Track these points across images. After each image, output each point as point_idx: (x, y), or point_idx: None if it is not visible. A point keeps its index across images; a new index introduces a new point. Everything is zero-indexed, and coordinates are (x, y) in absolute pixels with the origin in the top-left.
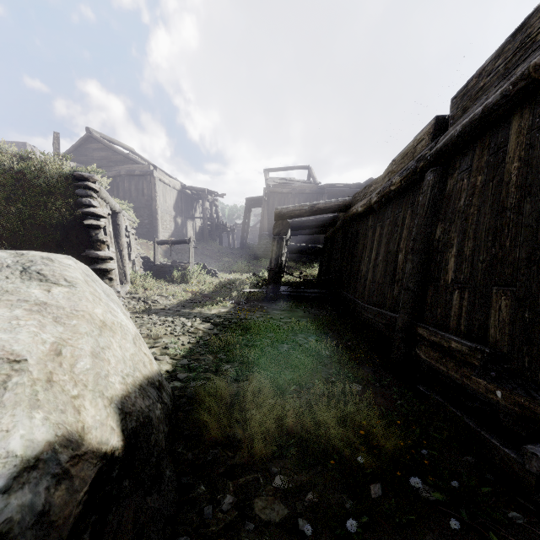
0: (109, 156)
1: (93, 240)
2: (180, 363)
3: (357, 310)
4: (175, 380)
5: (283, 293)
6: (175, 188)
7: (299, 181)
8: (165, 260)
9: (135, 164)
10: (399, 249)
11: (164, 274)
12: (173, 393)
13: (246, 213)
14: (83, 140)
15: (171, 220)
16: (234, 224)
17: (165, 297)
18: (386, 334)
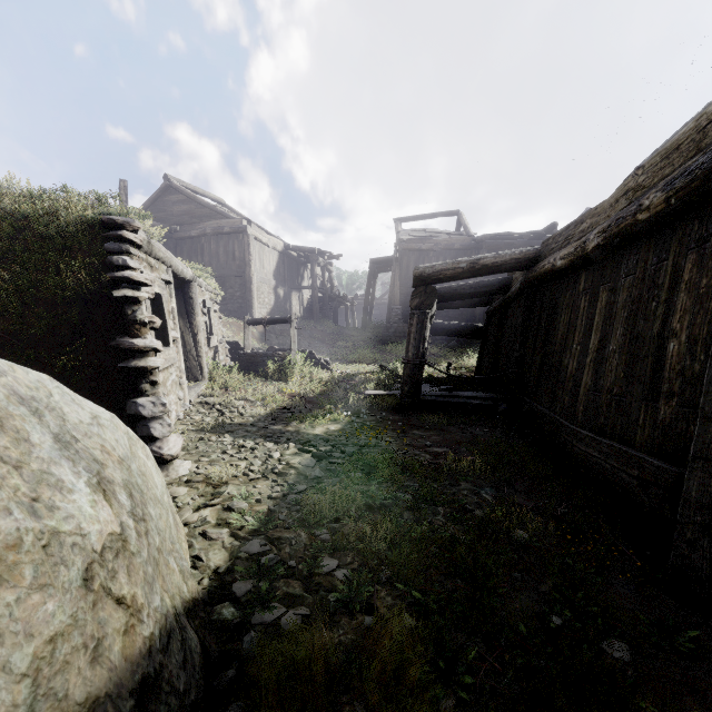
0: (192, 210)
1: (128, 322)
2: (245, 548)
3: (560, 436)
4: (225, 600)
5: (426, 398)
6: (275, 249)
7: (445, 233)
8: (262, 345)
9: (224, 219)
10: (668, 331)
11: (255, 366)
12: (207, 657)
13: (370, 279)
14: (161, 191)
15: (270, 292)
16: (355, 296)
17: (251, 402)
18: (645, 500)
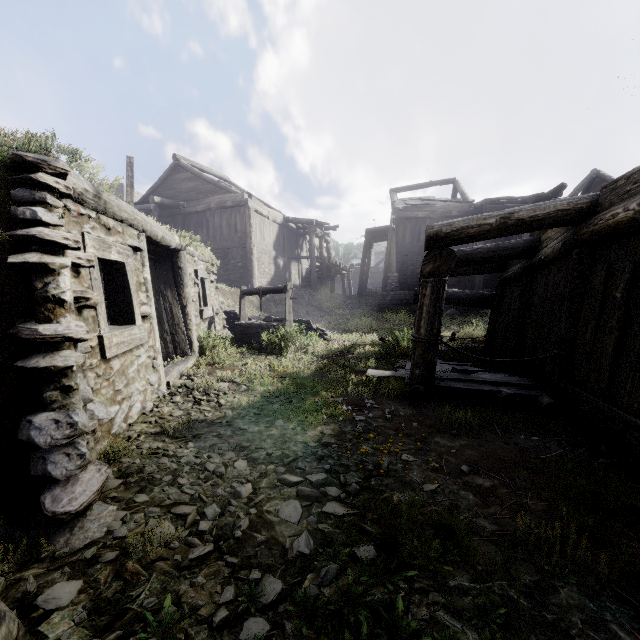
0: (198, 187)
1: (34, 299)
2: None
3: None
4: None
5: (441, 383)
6: (275, 221)
7: (442, 201)
8: (261, 314)
9: (227, 194)
10: None
11: (249, 338)
12: None
13: (366, 249)
14: (171, 170)
15: (271, 262)
16: (350, 265)
17: (237, 385)
18: None
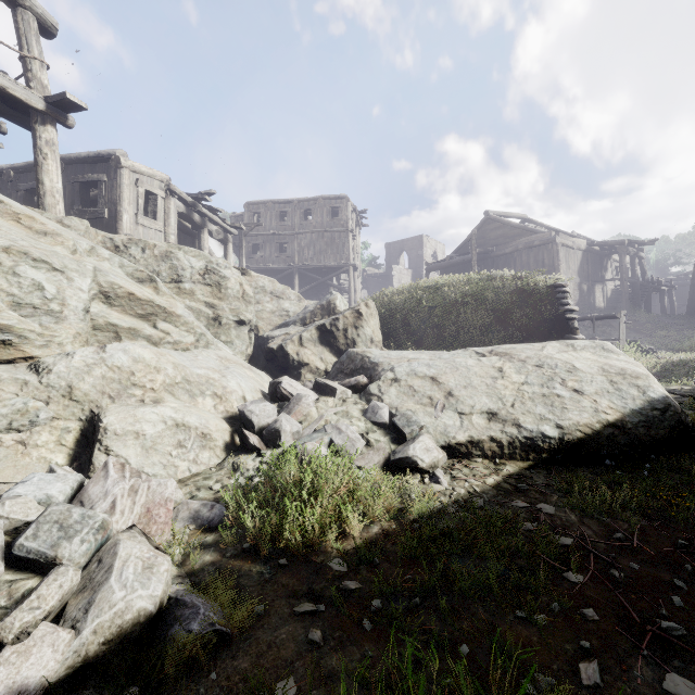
0: (505, 233)
1: (570, 328)
2: None
3: None
4: None
5: None
6: (579, 249)
7: None
8: None
9: (533, 235)
10: None
11: None
12: None
13: None
14: (481, 224)
15: (575, 289)
16: (671, 277)
17: None
18: None
